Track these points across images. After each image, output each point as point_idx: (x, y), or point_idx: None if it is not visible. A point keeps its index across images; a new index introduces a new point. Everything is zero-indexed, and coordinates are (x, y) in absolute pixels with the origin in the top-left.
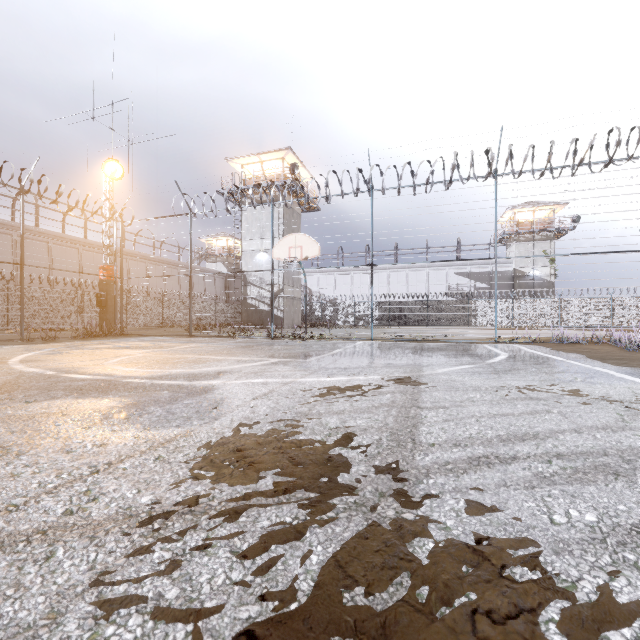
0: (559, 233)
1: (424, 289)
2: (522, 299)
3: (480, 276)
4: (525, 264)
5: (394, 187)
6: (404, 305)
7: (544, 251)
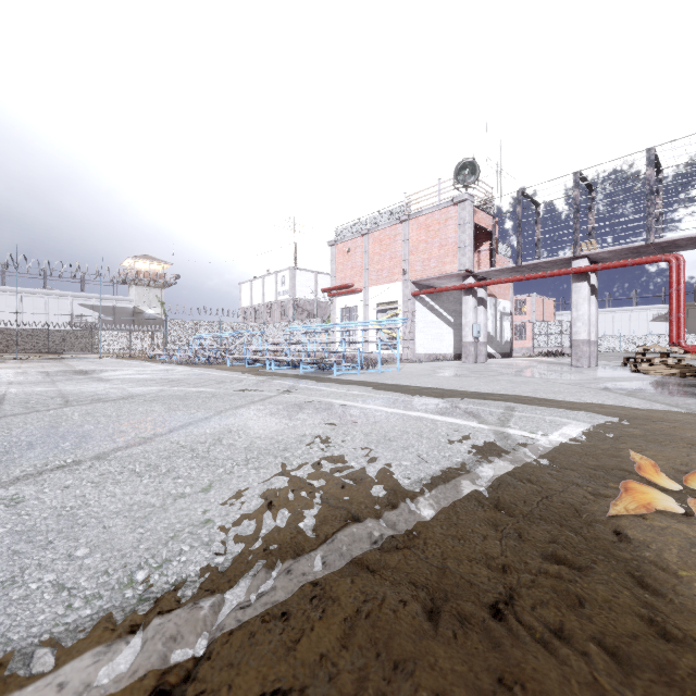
0: (168, 284)
1: (43, 316)
2: (138, 332)
3: (105, 309)
4: (143, 304)
5: (36, 268)
6: (20, 333)
7: (157, 296)
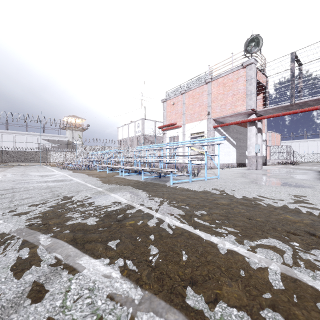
0: (84, 129)
1: (25, 145)
2: (69, 152)
3: (54, 141)
4: (72, 138)
5: (5, 117)
6: (12, 152)
7: (79, 135)
